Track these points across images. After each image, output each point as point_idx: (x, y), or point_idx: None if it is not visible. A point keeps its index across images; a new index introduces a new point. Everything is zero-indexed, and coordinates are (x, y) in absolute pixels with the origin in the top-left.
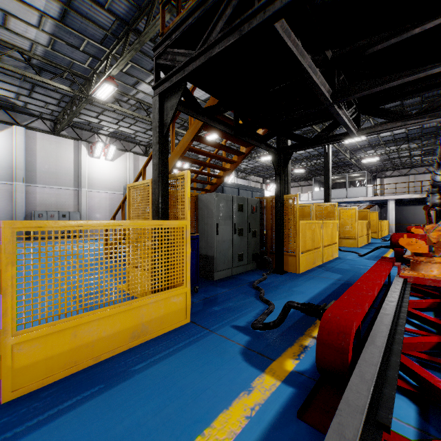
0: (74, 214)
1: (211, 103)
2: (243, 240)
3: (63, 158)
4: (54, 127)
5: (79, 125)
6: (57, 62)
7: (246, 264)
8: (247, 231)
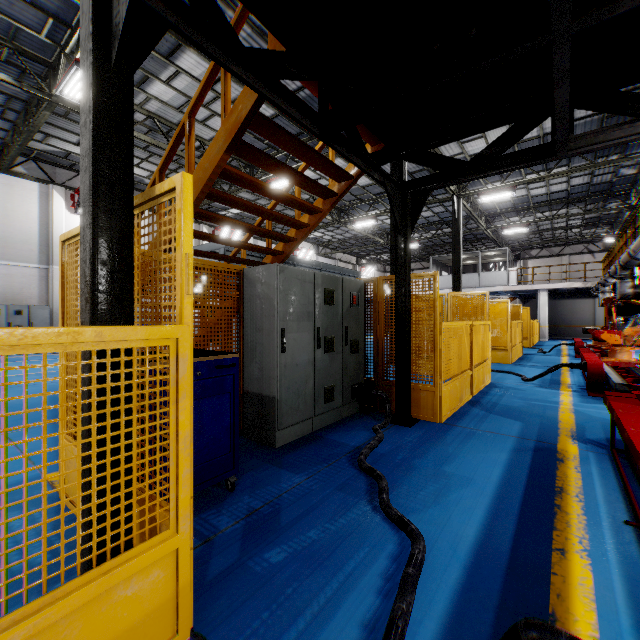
0: (40, 310)
1: None
2: (335, 359)
3: (19, 212)
4: (0, 159)
5: (49, 157)
6: None
7: (340, 406)
8: (341, 343)
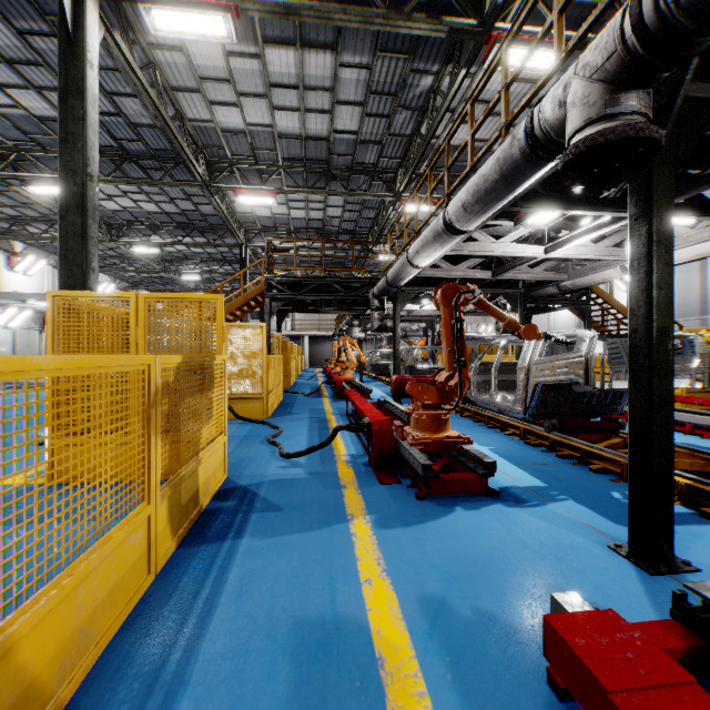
0: None
1: (262, 287)
2: None
3: None
4: None
5: None
6: None
7: None
8: None
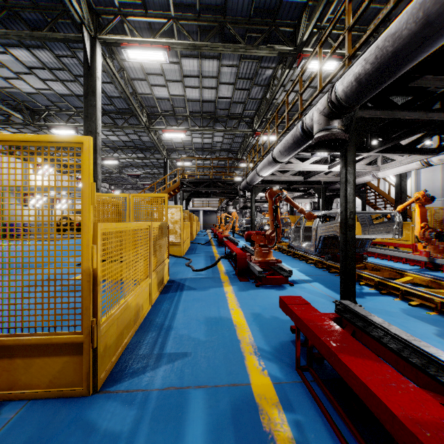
0: None
1: (178, 184)
2: None
3: None
4: None
5: None
6: (17, 96)
7: None
8: None
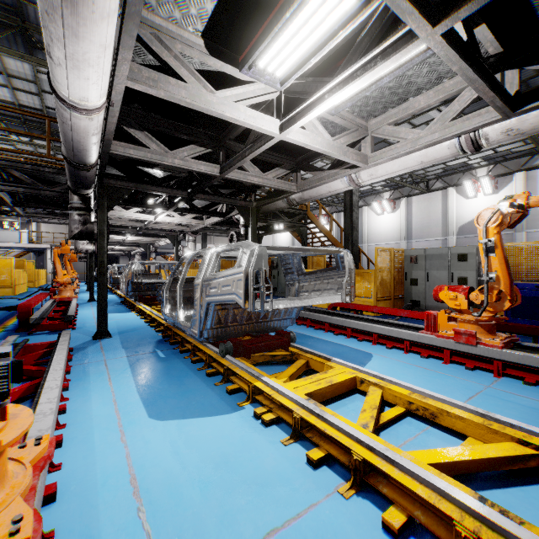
0: None
1: None
2: None
3: None
4: None
5: None
6: None
7: None
8: None
